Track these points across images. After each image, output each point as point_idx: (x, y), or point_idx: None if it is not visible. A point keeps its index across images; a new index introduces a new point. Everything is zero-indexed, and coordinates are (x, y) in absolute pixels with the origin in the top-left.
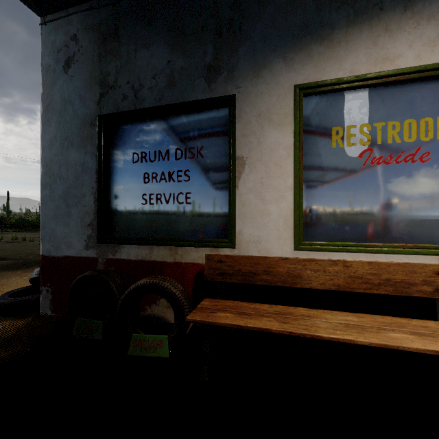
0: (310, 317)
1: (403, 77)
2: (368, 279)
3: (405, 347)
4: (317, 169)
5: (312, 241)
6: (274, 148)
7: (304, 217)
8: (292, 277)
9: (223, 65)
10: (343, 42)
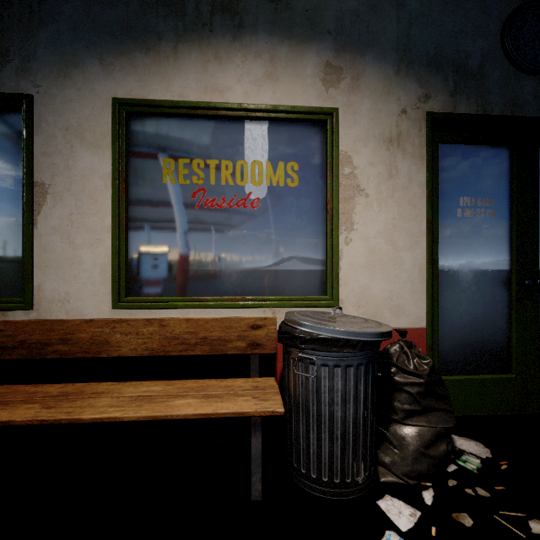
0: (101, 394)
1: (233, 113)
2: (185, 339)
3: (174, 415)
4: (145, 207)
5: (140, 296)
6: (88, 176)
7: (130, 267)
8: (97, 344)
9: (13, 49)
10: (171, 58)
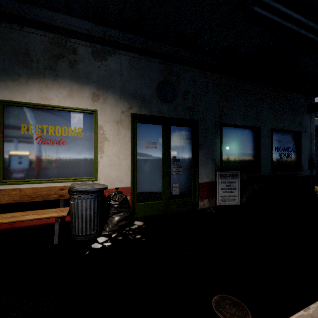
0: None
1: (54, 108)
2: (31, 195)
3: (24, 219)
4: (13, 143)
5: (10, 180)
6: None
7: (5, 168)
8: None
9: None
10: (25, 85)
